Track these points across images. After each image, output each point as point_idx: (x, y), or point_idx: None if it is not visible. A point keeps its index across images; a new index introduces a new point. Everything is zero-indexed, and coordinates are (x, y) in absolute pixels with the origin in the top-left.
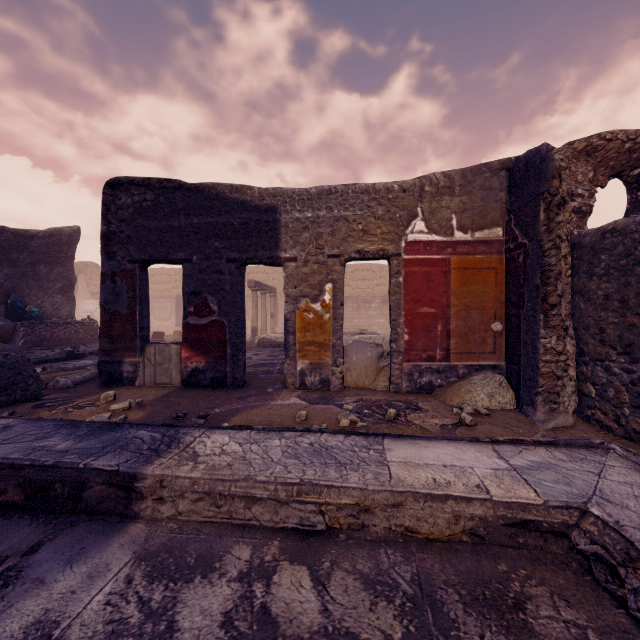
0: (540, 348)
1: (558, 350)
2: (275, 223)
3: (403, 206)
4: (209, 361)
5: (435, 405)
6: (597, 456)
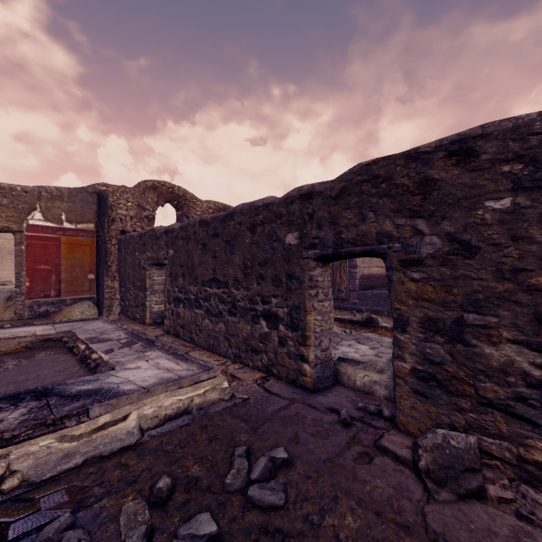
0: (105, 286)
1: (112, 287)
2: None
3: (25, 201)
4: None
5: (46, 321)
6: (96, 321)
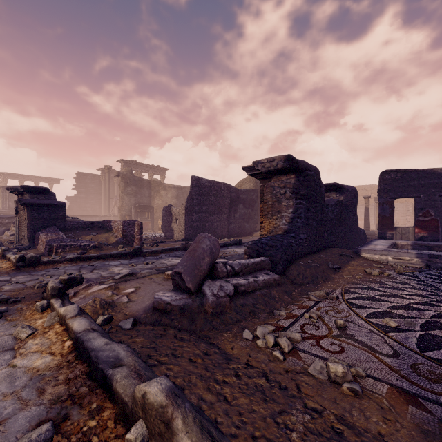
0: None
1: None
2: None
3: None
4: (429, 233)
5: None
6: None
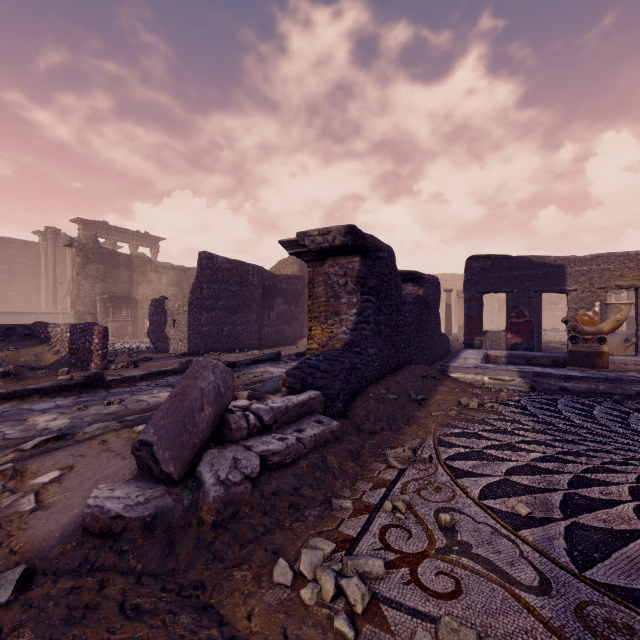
0: None
1: None
2: (563, 273)
3: None
4: (523, 339)
5: None
6: None
